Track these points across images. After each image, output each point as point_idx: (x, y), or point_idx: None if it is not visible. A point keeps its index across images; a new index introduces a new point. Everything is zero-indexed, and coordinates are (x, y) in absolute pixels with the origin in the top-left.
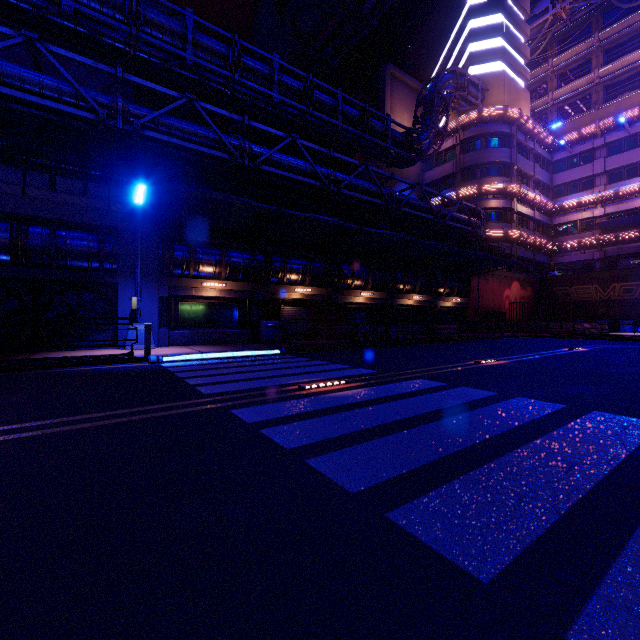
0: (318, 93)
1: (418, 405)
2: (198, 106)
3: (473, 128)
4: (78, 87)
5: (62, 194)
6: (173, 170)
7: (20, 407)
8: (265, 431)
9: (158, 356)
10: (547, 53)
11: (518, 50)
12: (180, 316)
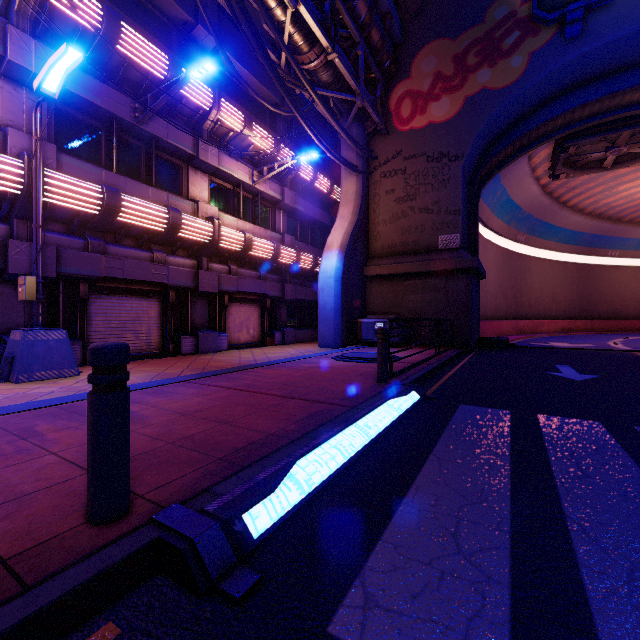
0: None
1: None
2: None
3: None
4: None
5: None
6: None
7: None
8: None
9: None
10: None
11: None
12: None
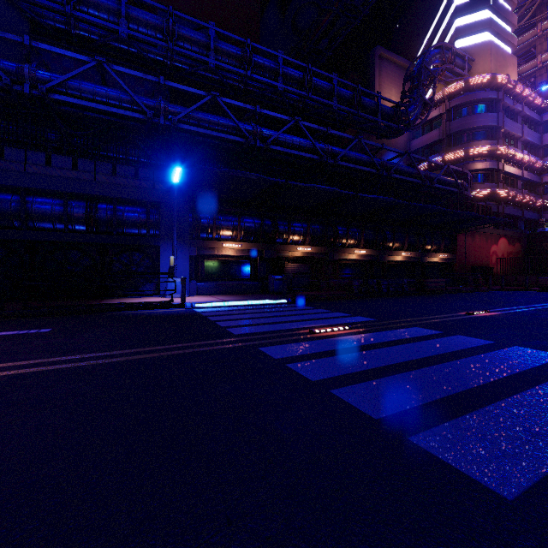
0: (316, 80)
1: (419, 350)
2: (220, 101)
3: (459, 97)
4: (133, 95)
5: (121, 178)
6: (200, 154)
7: (105, 339)
8: (291, 366)
9: (192, 303)
10: (536, 18)
11: (505, 19)
12: (205, 271)
